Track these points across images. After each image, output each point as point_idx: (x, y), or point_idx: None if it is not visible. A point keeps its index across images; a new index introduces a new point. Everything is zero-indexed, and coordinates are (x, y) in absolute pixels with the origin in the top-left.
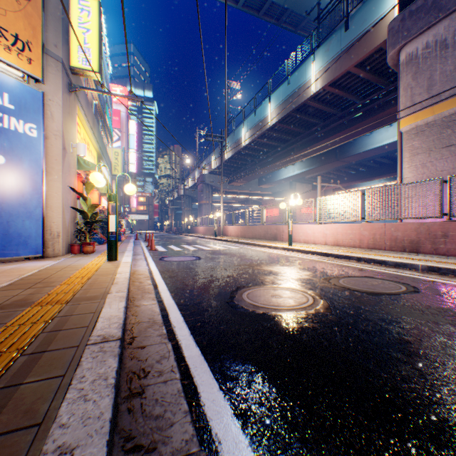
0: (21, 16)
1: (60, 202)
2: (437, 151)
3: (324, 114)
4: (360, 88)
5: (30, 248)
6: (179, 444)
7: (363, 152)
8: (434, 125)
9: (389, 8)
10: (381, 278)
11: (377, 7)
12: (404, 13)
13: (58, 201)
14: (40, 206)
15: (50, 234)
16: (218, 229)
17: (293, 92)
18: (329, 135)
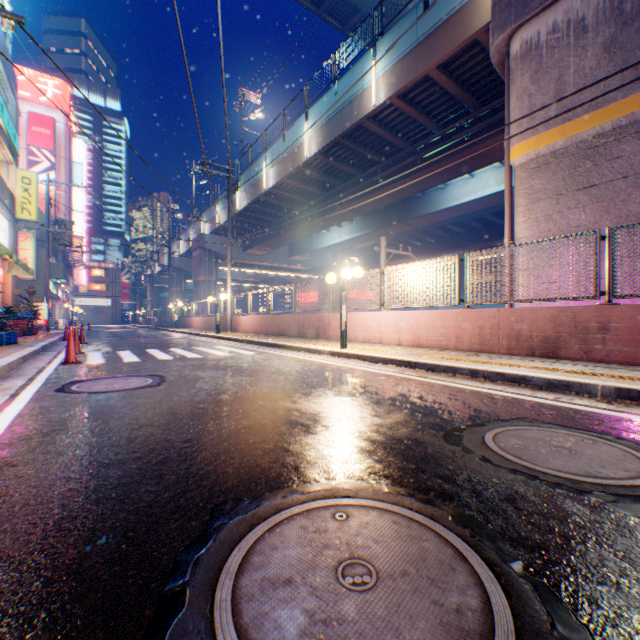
0: None
1: None
2: (571, 195)
3: (388, 147)
4: (441, 110)
5: None
6: None
7: (436, 213)
8: (565, 154)
9: None
10: (558, 423)
11: None
12: None
13: None
14: None
15: None
16: (224, 321)
17: (343, 106)
18: (394, 180)
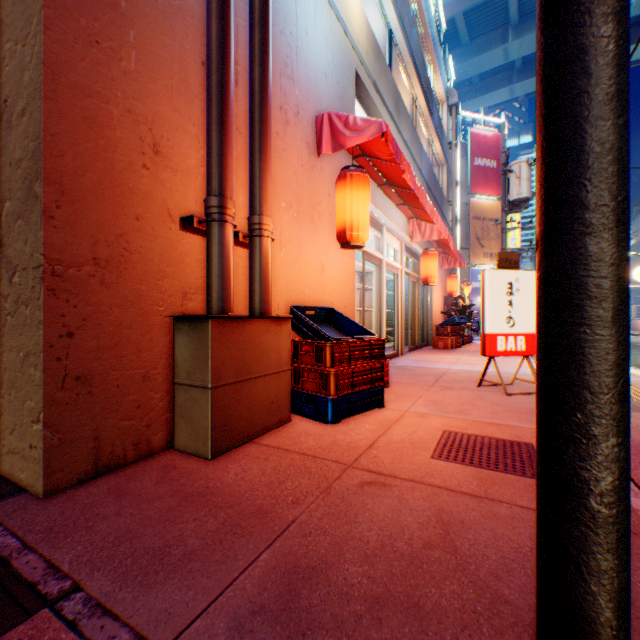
0: (495, 245)
1: None
2: None
3: None
4: None
5: None
6: None
7: None
8: None
9: None
10: None
11: None
12: None
13: None
14: None
15: None
16: None
17: None
18: None
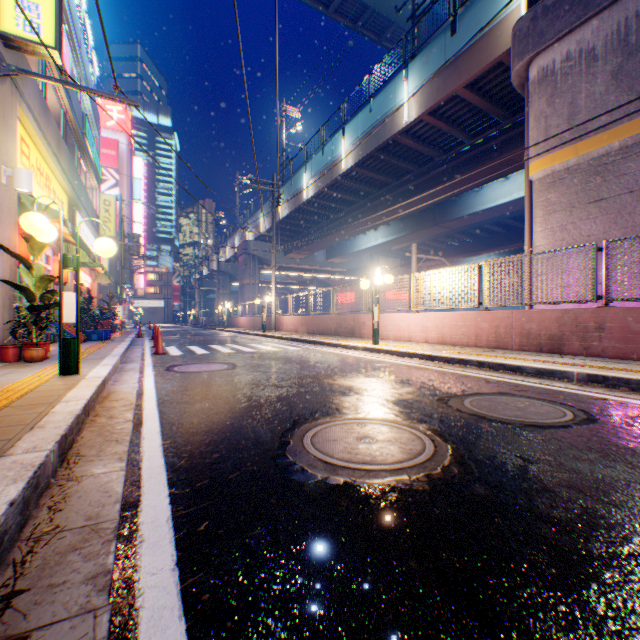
0: None
1: None
2: (582, 208)
3: (420, 157)
4: (470, 122)
5: None
6: None
7: (471, 215)
8: (577, 170)
9: (513, 4)
10: (525, 395)
11: (497, 2)
12: (536, 10)
13: None
14: None
15: None
16: (268, 321)
17: (377, 123)
18: (427, 187)
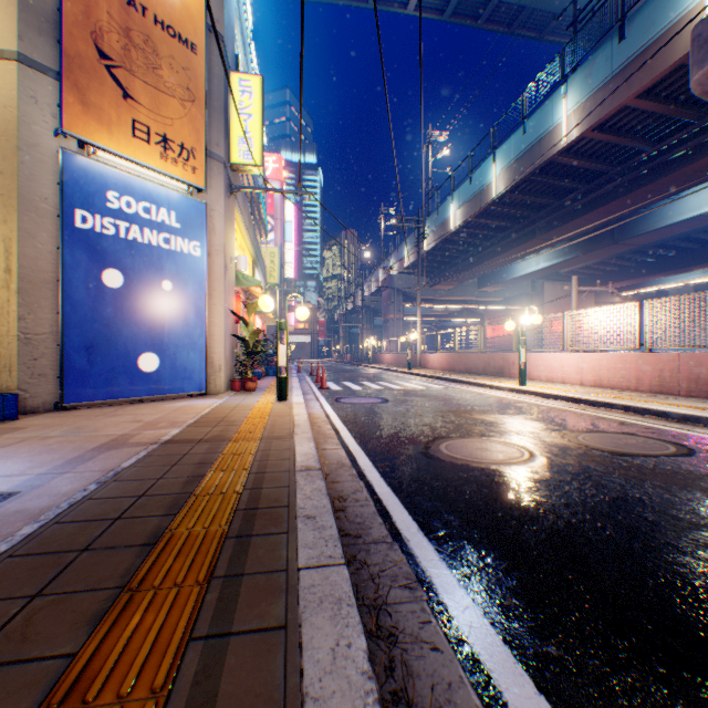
0: (186, 121)
1: (221, 330)
2: None
3: (586, 173)
4: (651, 127)
5: (195, 383)
6: (377, 537)
7: (664, 228)
8: None
9: None
10: (647, 435)
11: None
12: None
13: (220, 329)
14: (204, 335)
15: (212, 368)
16: (413, 358)
17: (531, 145)
18: (596, 205)
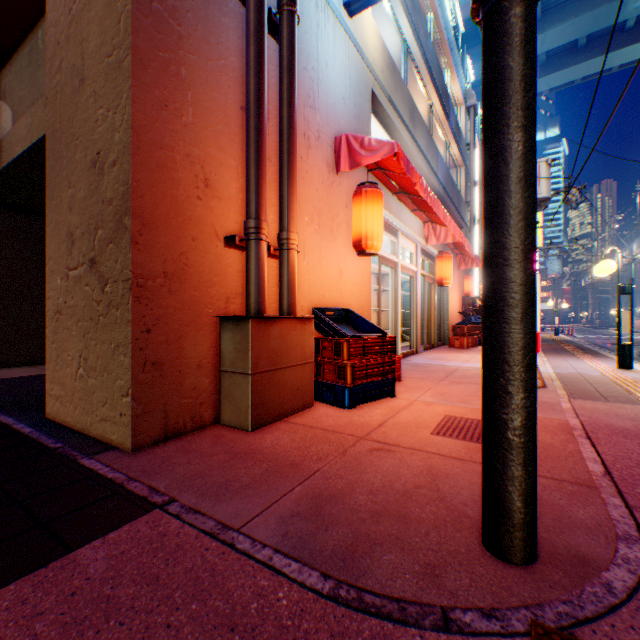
0: None
1: None
2: None
3: None
4: None
5: None
6: None
7: None
8: None
9: None
10: None
11: None
12: None
13: None
14: None
15: None
16: None
17: None
18: None
